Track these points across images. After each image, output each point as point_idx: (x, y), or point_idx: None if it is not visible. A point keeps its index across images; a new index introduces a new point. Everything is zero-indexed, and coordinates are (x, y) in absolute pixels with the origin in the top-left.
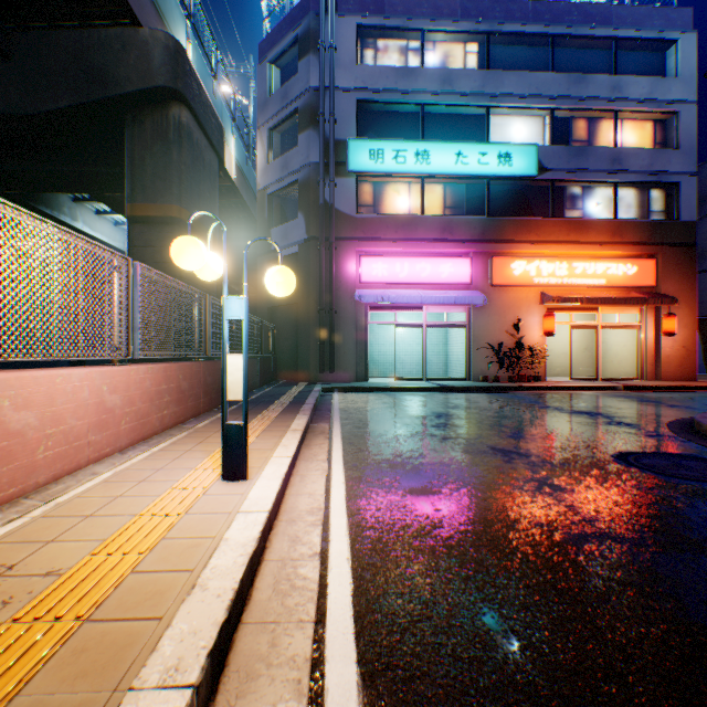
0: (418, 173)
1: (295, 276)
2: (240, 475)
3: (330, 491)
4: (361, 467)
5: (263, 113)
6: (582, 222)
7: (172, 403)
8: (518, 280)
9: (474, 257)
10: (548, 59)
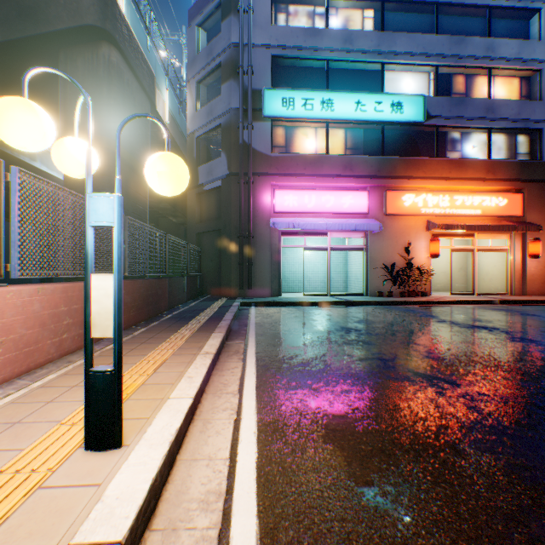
0: (323, 119)
1: (218, 207)
2: (109, 442)
3: (237, 450)
4: (277, 405)
5: (192, 68)
6: (462, 161)
7: (76, 325)
8: (408, 210)
9: (371, 191)
10: (432, 24)
